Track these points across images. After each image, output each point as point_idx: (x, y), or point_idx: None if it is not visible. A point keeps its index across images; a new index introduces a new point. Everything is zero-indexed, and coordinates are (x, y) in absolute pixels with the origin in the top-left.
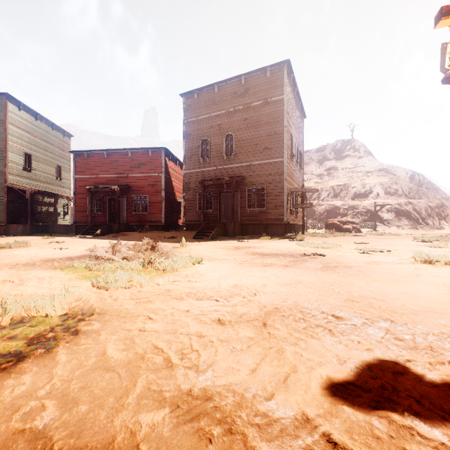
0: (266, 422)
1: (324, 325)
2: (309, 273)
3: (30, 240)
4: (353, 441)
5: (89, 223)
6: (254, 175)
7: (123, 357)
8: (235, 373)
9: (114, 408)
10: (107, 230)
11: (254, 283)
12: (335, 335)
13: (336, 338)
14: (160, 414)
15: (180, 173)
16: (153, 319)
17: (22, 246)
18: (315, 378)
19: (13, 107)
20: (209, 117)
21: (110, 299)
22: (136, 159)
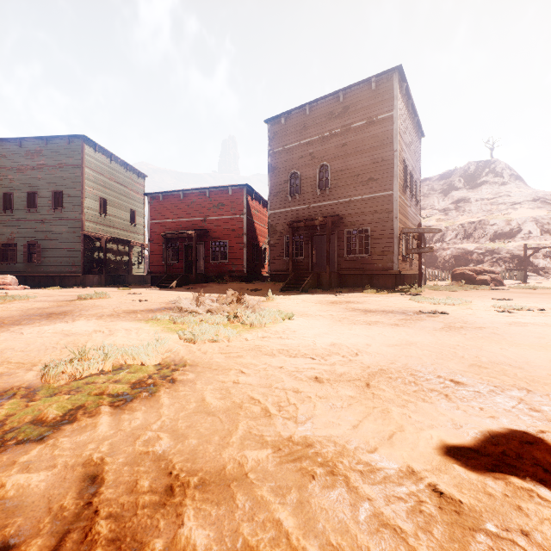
0: (368, 469)
1: (439, 390)
2: (425, 334)
3: (107, 291)
4: (461, 494)
5: (165, 273)
6: (355, 213)
7: (221, 404)
8: (336, 427)
9: (220, 444)
10: (184, 281)
11: (355, 342)
12: (452, 401)
13: (453, 404)
14: (264, 453)
15: (264, 213)
16: (246, 373)
17: (101, 297)
18: (424, 438)
19: (89, 150)
20: (299, 145)
21: (199, 353)
22: (214, 199)
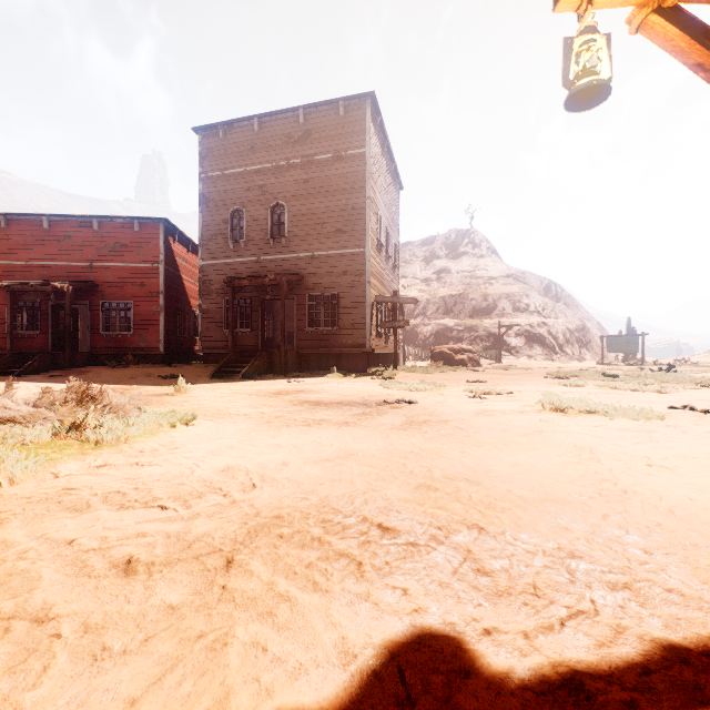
0: None
1: (353, 553)
2: (377, 436)
3: None
4: None
5: (8, 350)
6: (320, 273)
7: None
8: None
9: None
10: (47, 364)
11: (268, 460)
12: (366, 577)
13: (365, 584)
14: None
15: (196, 265)
16: None
17: None
18: None
19: None
20: (244, 173)
21: None
22: (108, 235)
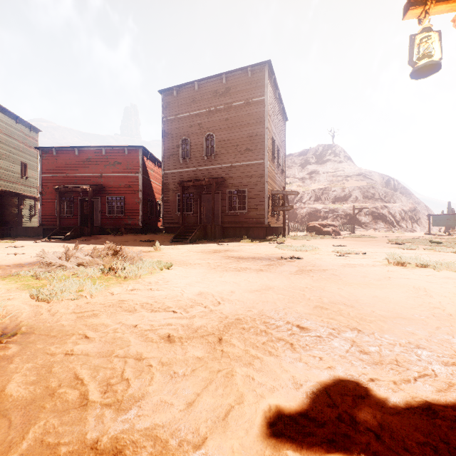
0: None
1: (286, 339)
2: (283, 278)
3: None
4: None
5: (58, 225)
6: (236, 177)
7: (26, 394)
8: (166, 410)
9: None
10: (78, 233)
11: (221, 289)
12: (296, 351)
13: (297, 354)
14: None
15: (159, 173)
16: (90, 338)
17: None
18: (262, 411)
19: None
20: (189, 116)
21: (47, 314)
22: (110, 157)
